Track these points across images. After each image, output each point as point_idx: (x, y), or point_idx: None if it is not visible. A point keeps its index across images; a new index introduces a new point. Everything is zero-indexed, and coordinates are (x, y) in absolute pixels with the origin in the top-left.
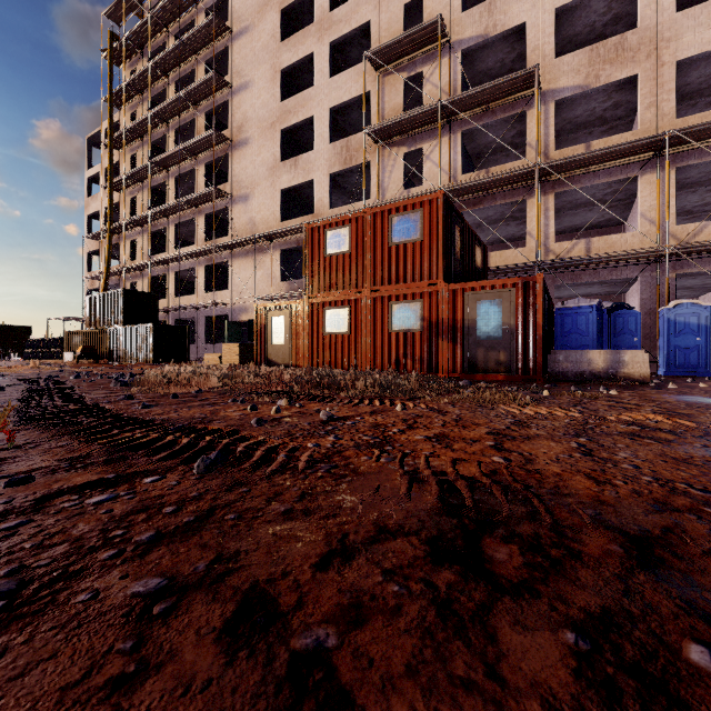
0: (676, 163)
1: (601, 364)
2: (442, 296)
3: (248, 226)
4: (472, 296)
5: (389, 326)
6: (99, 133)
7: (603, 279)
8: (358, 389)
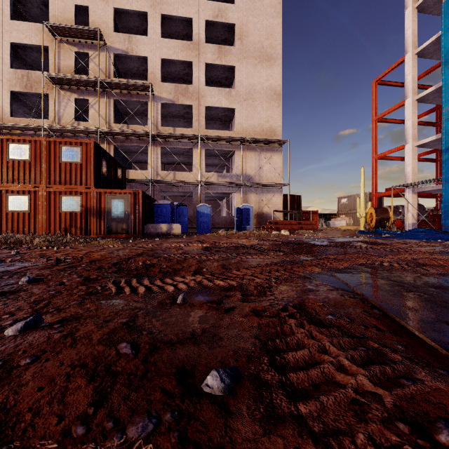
0: (205, 147)
1: (165, 229)
2: (93, 194)
3: None
4: (110, 196)
5: (60, 208)
6: None
7: (180, 191)
8: (35, 243)
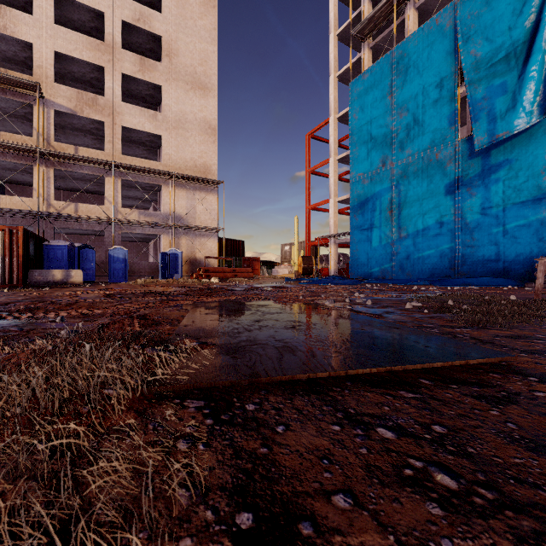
0: (122, 177)
1: (60, 277)
2: None
3: None
4: None
5: None
6: None
7: (86, 229)
8: None
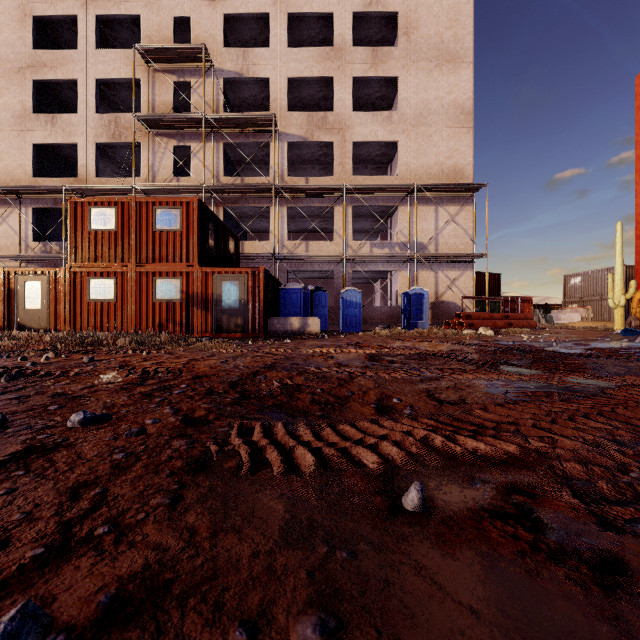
0: (352, 203)
1: (297, 326)
2: (197, 275)
3: None
4: (219, 277)
5: (153, 296)
6: None
7: (316, 270)
8: (118, 345)
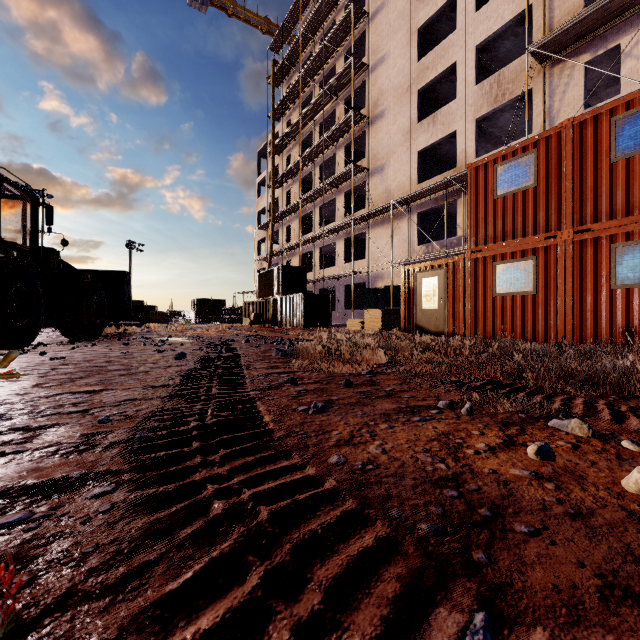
0: None
1: None
2: None
3: (383, 195)
4: None
5: (610, 279)
6: (265, 146)
7: None
8: None
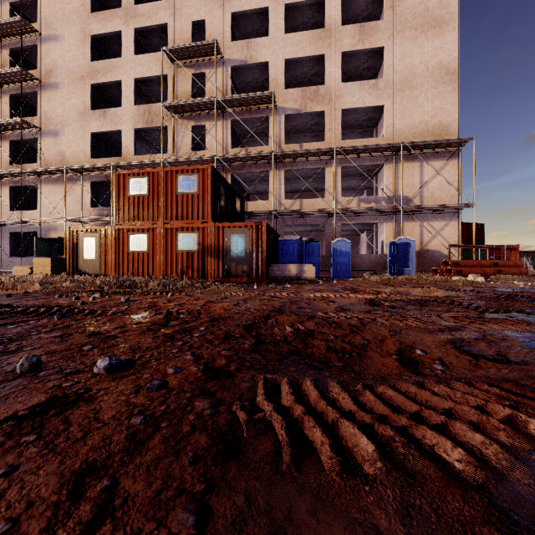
0: (341, 164)
1: (294, 272)
2: (211, 230)
3: (58, 157)
4: (229, 231)
5: (176, 247)
6: None
7: (308, 223)
8: (149, 288)
